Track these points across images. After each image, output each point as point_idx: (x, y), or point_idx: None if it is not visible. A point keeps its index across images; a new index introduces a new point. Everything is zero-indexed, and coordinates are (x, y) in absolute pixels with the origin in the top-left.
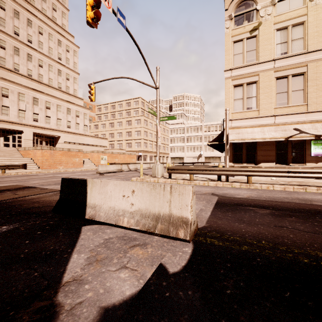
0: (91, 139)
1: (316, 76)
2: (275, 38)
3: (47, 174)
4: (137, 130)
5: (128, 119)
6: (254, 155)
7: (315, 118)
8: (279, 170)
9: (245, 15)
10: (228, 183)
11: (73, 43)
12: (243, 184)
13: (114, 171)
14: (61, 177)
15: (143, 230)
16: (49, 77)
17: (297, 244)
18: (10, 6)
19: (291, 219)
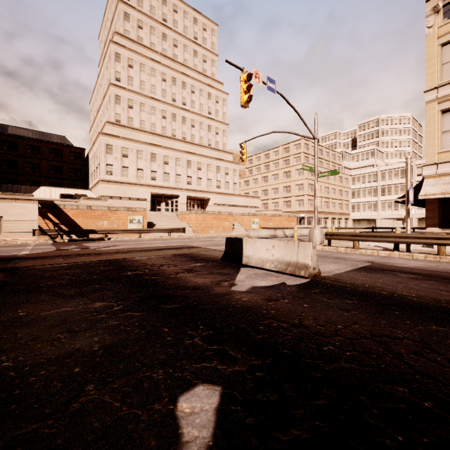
0: (241, 199)
1: None
2: None
3: (202, 238)
4: (298, 183)
5: (286, 170)
6: None
7: None
8: None
9: None
10: (407, 254)
11: (222, 91)
12: (429, 256)
13: (267, 237)
14: (215, 241)
15: (279, 271)
16: (200, 136)
17: (395, 289)
18: (169, 75)
19: (427, 281)
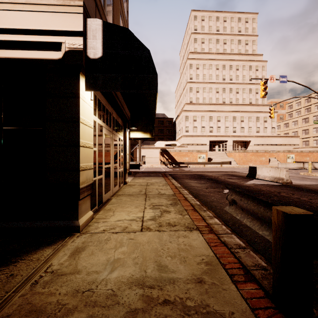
0: (278, 139)
1: None
2: None
3: (242, 168)
4: None
5: None
6: None
7: None
8: None
9: None
10: None
11: (261, 61)
12: None
13: (295, 168)
14: None
15: (271, 181)
16: (243, 98)
17: None
18: (221, 64)
19: None
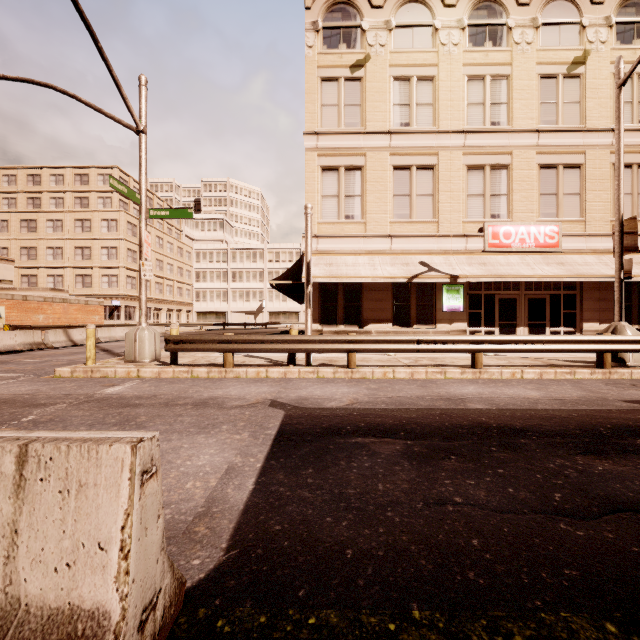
0: None
1: (450, 176)
2: (392, 93)
3: None
4: (107, 244)
5: (82, 216)
6: (358, 308)
7: (449, 247)
8: (405, 339)
9: (343, 33)
10: (311, 370)
11: None
12: (340, 371)
13: (18, 348)
14: None
15: None
16: None
17: (504, 585)
18: None
19: (451, 464)
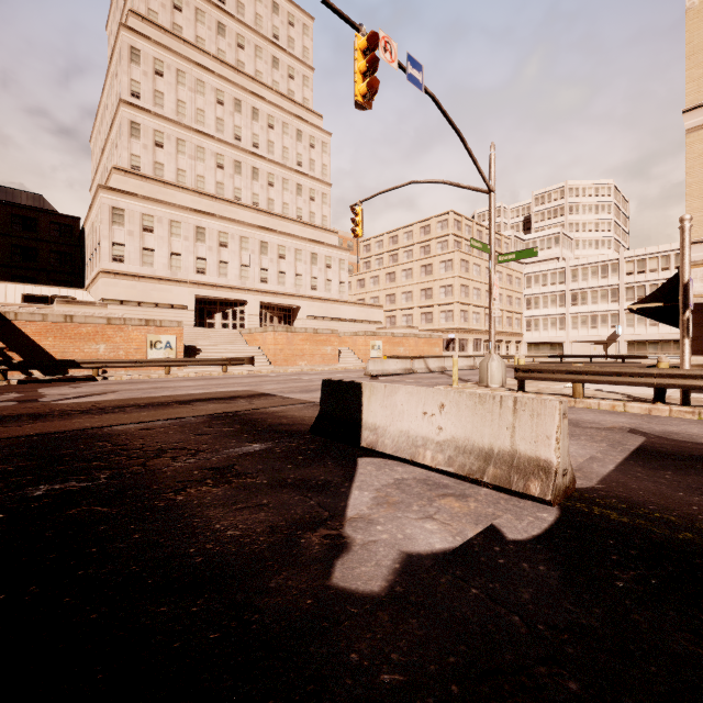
0: (352, 309)
1: None
2: None
3: (284, 375)
4: (444, 283)
5: (425, 262)
6: None
7: None
8: None
9: None
10: (688, 410)
11: (321, 129)
12: None
13: (398, 372)
14: (307, 380)
15: (461, 474)
16: (283, 202)
17: None
18: (230, 95)
19: None
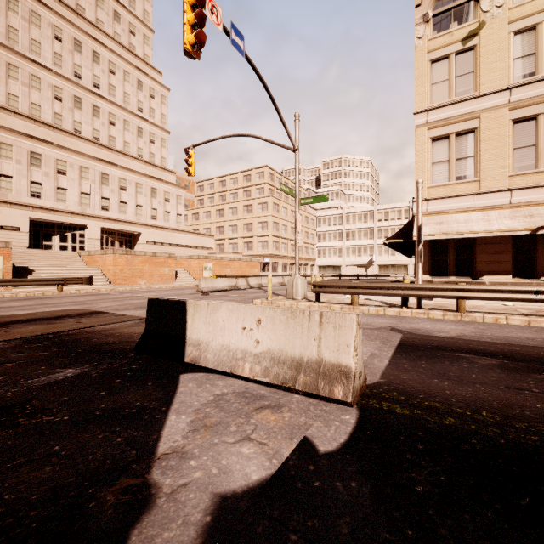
0: (188, 237)
1: None
2: (512, 48)
3: (123, 293)
4: (261, 220)
5: (247, 203)
6: (471, 261)
7: None
8: (519, 289)
9: (454, 12)
10: (421, 312)
11: (161, 84)
12: (449, 314)
13: (225, 288)
14: (144, 297)
15: (276, 383)
16: (125, 140)
17: None
18: (69, 34)
19: (540, 376)
